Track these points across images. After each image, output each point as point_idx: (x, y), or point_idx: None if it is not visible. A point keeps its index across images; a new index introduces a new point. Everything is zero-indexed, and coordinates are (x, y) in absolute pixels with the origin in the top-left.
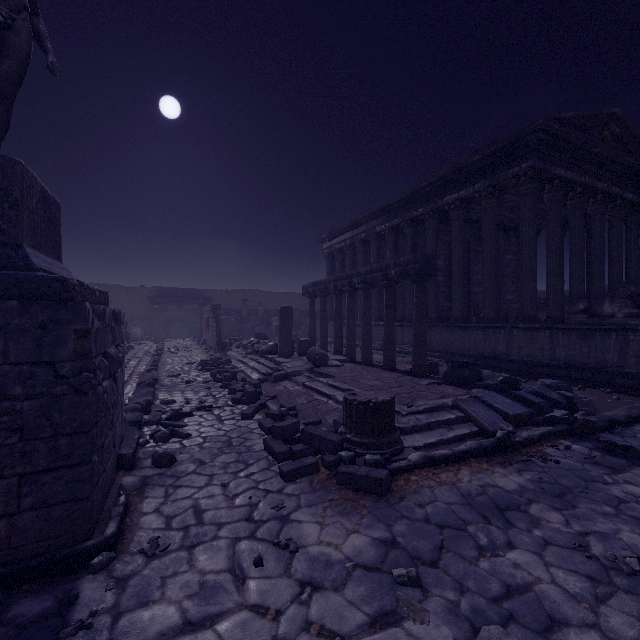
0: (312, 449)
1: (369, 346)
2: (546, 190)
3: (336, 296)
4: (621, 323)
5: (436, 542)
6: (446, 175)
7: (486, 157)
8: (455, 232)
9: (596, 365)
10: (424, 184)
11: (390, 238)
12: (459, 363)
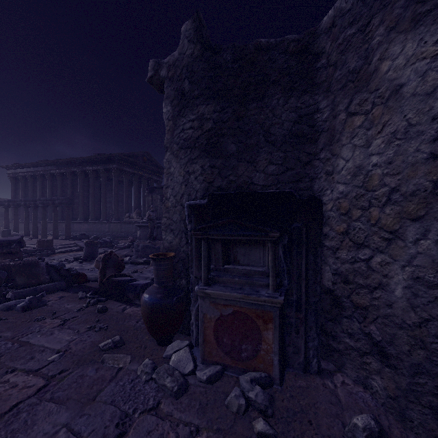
0: (27, 254)
1: (46, 231)
2: (124, 174)
3: (26, 208)
4: (136, 221)
5: (59, 258)
6: (87, 158)
7: (102, 158)
8: (91, 183)
9: (131, 233)
10: (77, 159)
11: (59, 178)
12: (82, 234)
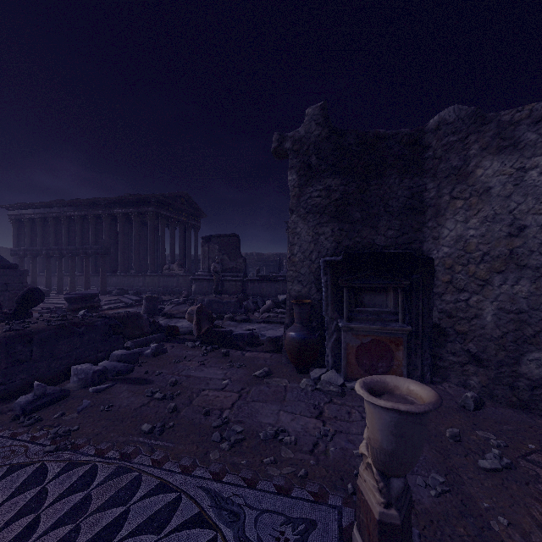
0: None
1: (74, 285)
2: (160, 218)
3: (47, 259)
4: (178, 273)
5: None
6: (116, 199)
7: (135, 199)
8: (120, 228)
9: (171, 288)
10: (103, 199)
11: (79, 222)
12: (120, 289)
